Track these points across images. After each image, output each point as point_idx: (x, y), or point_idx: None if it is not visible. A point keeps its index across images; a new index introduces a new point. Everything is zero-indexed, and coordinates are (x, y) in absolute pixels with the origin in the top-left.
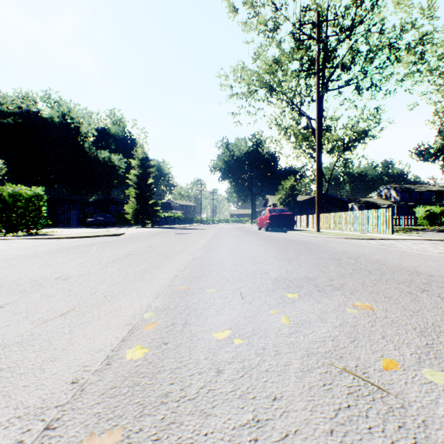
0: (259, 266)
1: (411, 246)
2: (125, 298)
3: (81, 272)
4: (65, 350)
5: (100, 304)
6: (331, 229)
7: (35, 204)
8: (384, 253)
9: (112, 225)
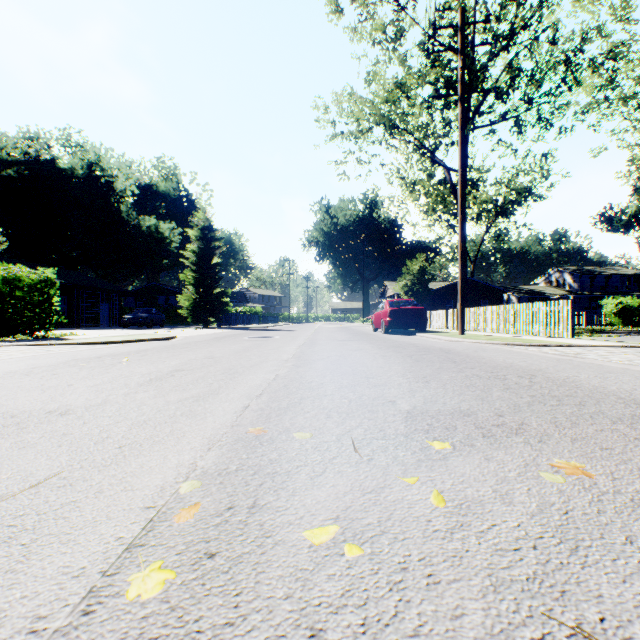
0: (380, 390)
1: (608, 357)
2: (154, 451)
3: (93, 400)
4: (9, 574)
5: (107, 462)
6: (481, 331)
7: (43, 293)
8: (572, 368)
9: (159, 325)
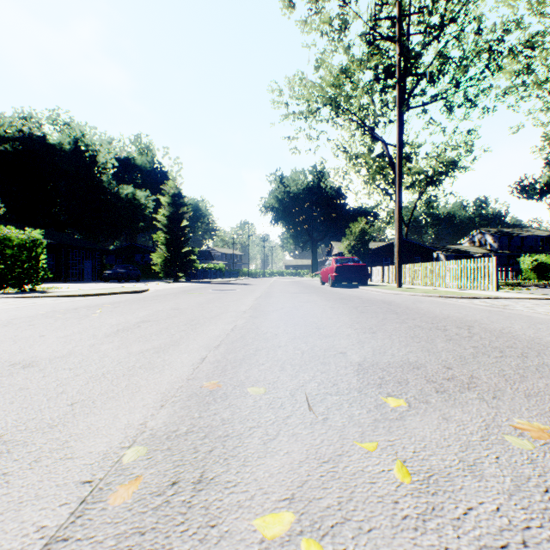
0: (331, 341)
1: (534, 308)
2: (106, 409)
3: (58, 352)
4: None
5: (54, 423)
6: (415, 285)
7: (30, 251)
8: (504, 319)
9: (135, 279)
